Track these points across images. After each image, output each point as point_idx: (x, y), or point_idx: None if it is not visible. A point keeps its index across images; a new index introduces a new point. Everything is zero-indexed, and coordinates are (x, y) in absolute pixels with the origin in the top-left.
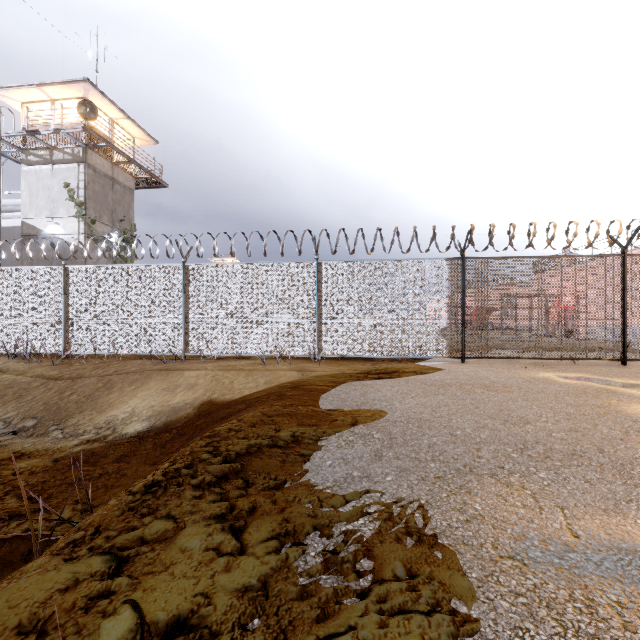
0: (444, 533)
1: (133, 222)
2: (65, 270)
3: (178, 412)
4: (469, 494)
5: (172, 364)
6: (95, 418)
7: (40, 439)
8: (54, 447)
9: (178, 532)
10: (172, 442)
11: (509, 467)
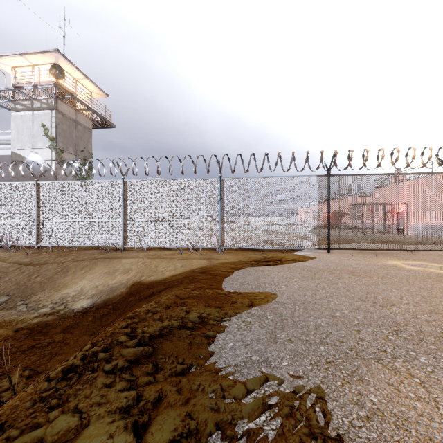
0: (348, 435)
1: (91, 152)
2: (37, 185)
3: (115, 291)
4: (362, 382)
5: (114, 253)
6: (52, 295)
7: (9, 312)
8: (18, 319)
9: (80, 432)
10: (108, 316)
11: (390, 351)
